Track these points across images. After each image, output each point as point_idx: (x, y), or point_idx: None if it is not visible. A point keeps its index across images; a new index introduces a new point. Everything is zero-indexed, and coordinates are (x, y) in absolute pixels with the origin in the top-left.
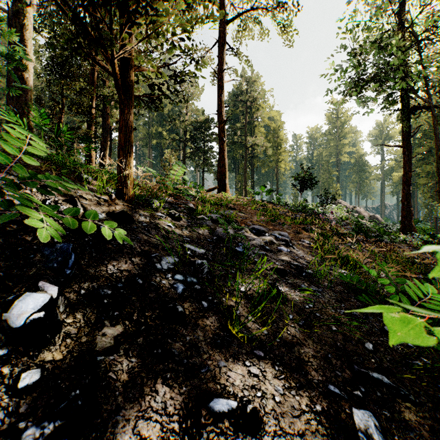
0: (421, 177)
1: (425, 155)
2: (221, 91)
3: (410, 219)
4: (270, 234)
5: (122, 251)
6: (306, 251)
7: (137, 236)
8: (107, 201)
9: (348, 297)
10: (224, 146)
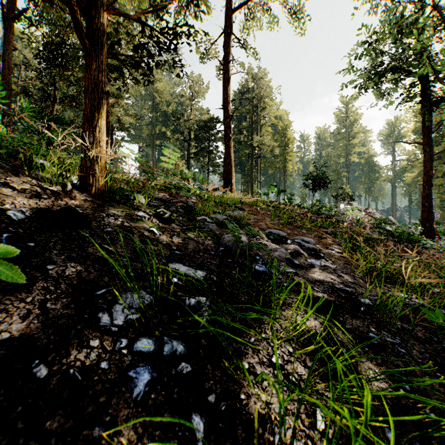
0: (437, 177)
1: (441, 154)
2: (227, 84)
3: (431, 222)
4: (292, 241)
5: (32, 287)
6: (341, 263)
7: (84, 252)
8: (57, 194)
9: (444, 351)
10: (230, 142)
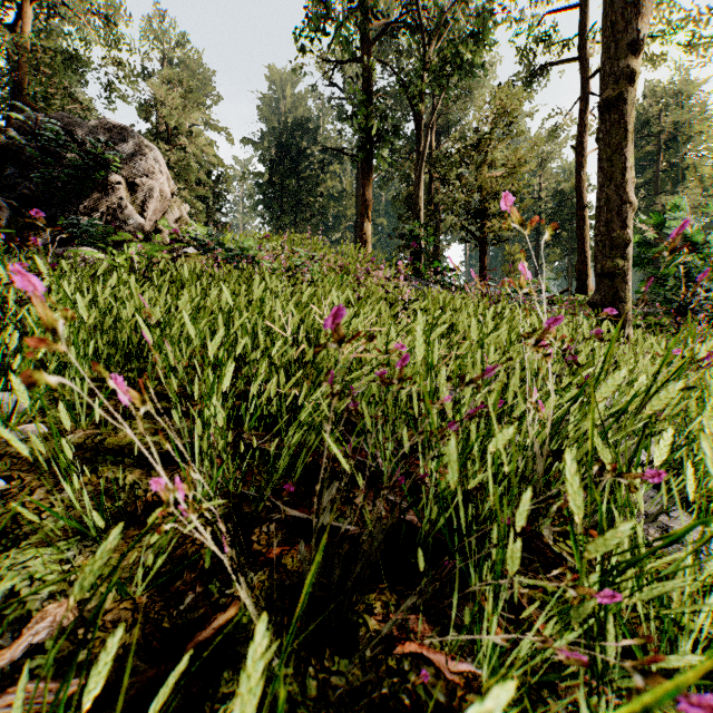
0: None
1: None
2: (580, 168)
3: None
4: None
5: None
6: None
7: None
8: None
9: None
10: (584, 236)
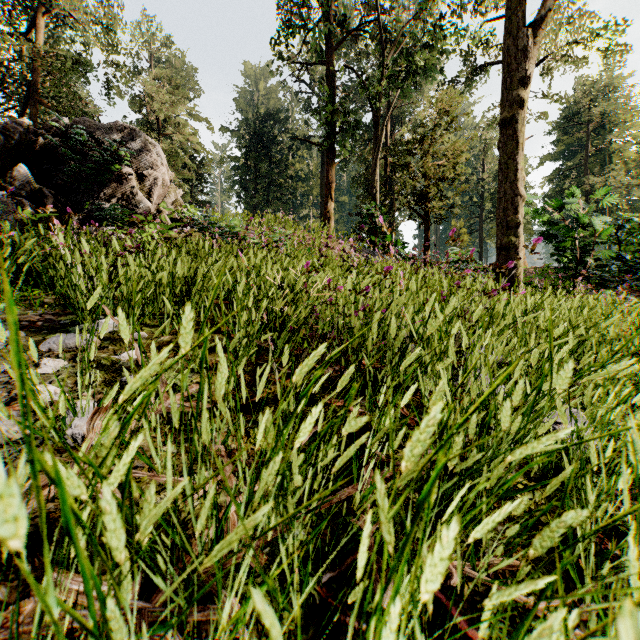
0: None
1: None
2: None
3: None
4: None
5: None
6: None
7: None
8: None
9: None
10: None
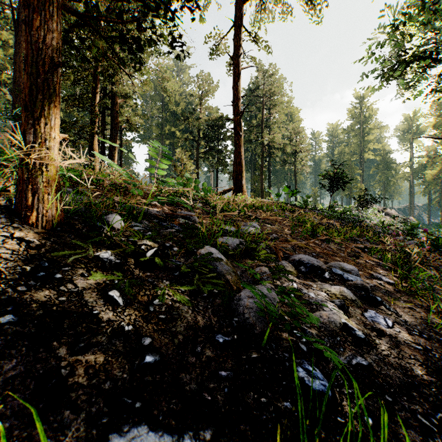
0: None
1: None
2: (237, 79)
3: None
4: (330, 272)
5: None
6: (405, 309)
7: None
8: None
9: None
10: (240, 141)
